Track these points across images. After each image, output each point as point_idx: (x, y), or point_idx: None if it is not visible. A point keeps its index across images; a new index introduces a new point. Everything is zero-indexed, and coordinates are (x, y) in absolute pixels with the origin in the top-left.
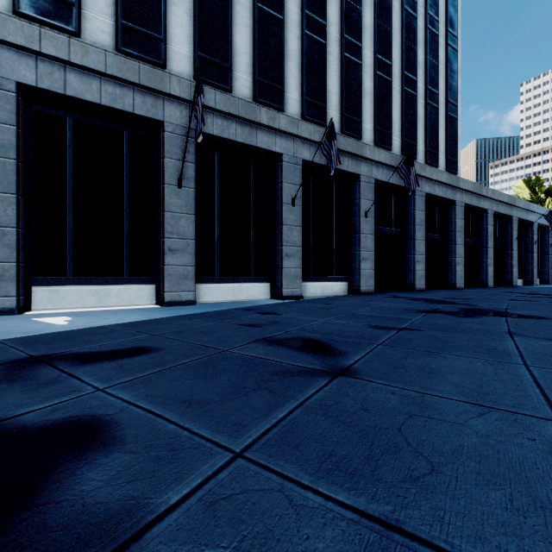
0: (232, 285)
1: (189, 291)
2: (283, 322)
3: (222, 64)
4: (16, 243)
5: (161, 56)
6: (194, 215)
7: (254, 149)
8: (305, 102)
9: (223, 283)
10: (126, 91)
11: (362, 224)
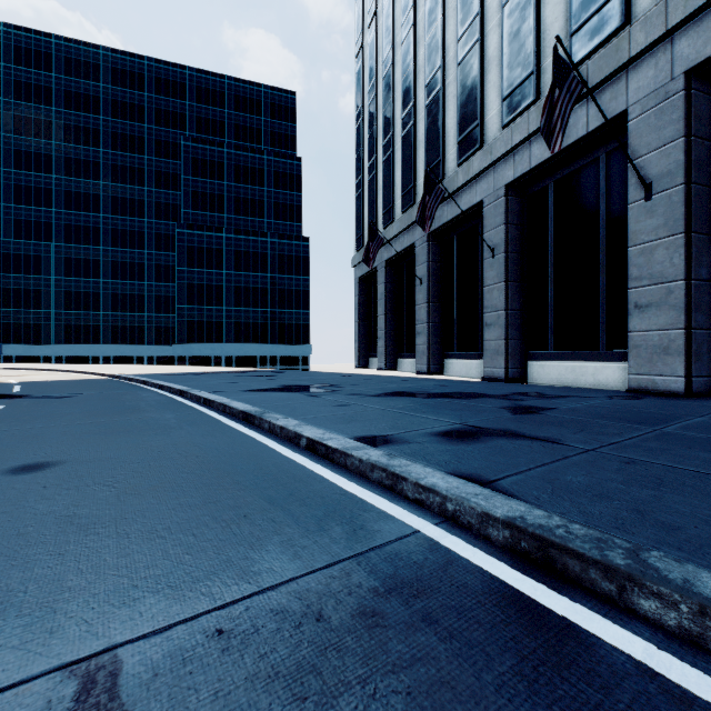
0: (465, 362)
1: (425, 365)
2: (313, 376)
3: (437, 162)
4: (385, 337)
5: (413, 197)
6: (427, 303)
7: (464, 215)
8: (503, 103)
9: (459, 359)
10: (405, 236)
11: (634, 223)
